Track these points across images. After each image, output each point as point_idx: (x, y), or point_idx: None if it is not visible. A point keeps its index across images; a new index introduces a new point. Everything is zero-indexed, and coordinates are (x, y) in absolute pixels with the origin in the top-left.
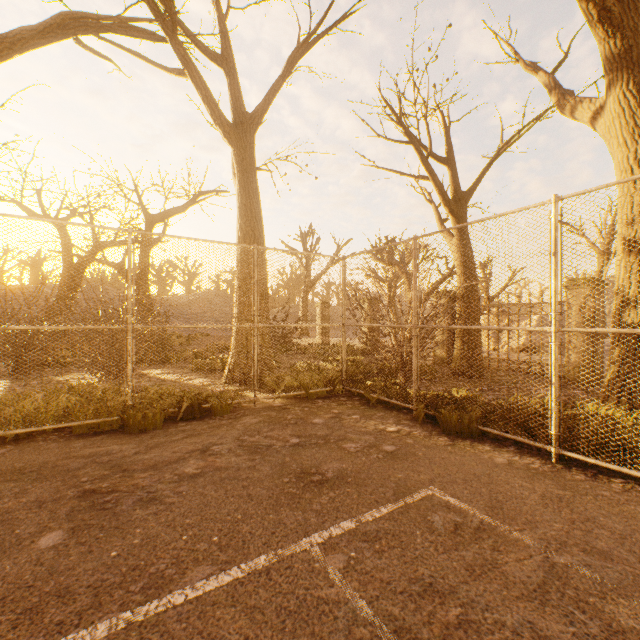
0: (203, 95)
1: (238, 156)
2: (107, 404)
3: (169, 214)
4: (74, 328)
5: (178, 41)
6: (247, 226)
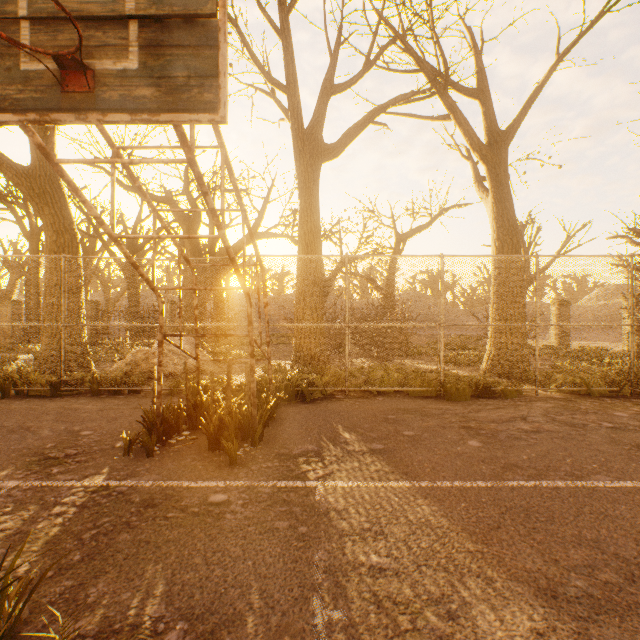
0: (464, 130)
1: (492, 173)
2: (426, 379)
3: (415, 232)
4: (409, 325)
5: (447, 95)
6: (504, 235)
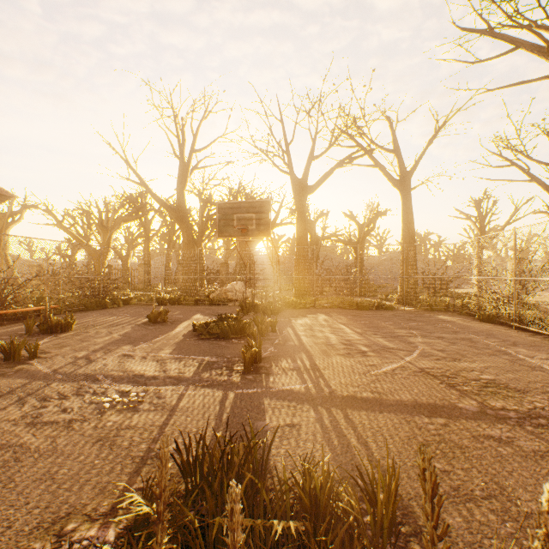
0: (384, 174)
1: (401, 194)
2: (351, 301)
3: (368, 222)
4: (343, 277)
5: (373, 157)
6: (405, 229)
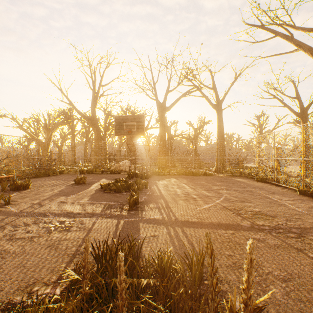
0: (207, 101)
1: (217, 112)
2: (189, 171)
3: (199, 127)
4: (185, 158)
5: (201, 91)
6: (219, 131)
